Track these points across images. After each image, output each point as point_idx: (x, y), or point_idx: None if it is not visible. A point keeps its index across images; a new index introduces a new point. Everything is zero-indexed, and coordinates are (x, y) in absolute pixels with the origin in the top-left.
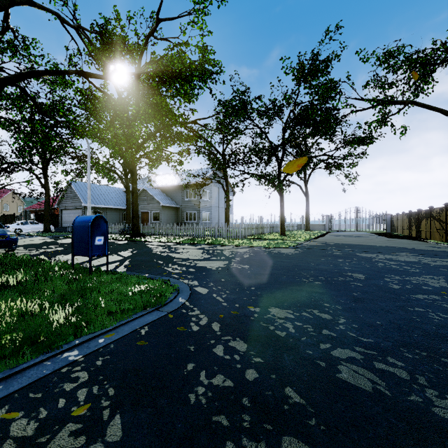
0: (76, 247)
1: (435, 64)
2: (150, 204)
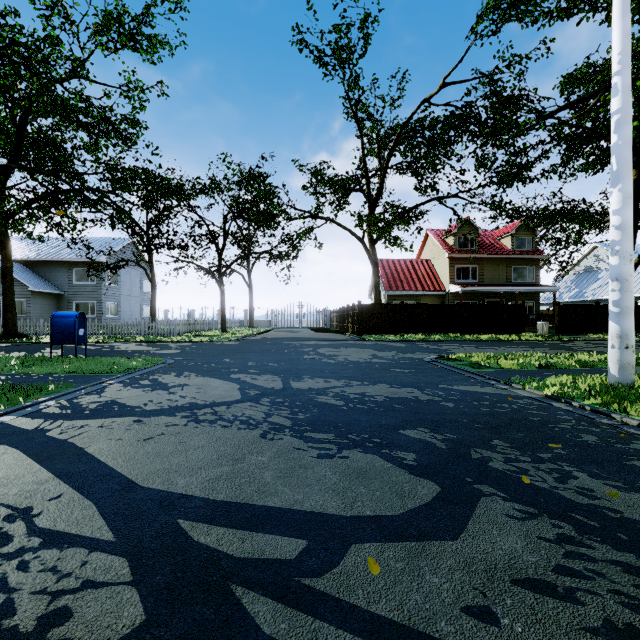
0: (57, 338)
1: (348, 190)
2: None
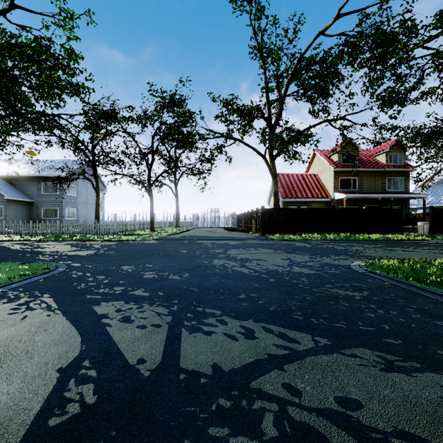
0: None
1: (252, 117)
2: None
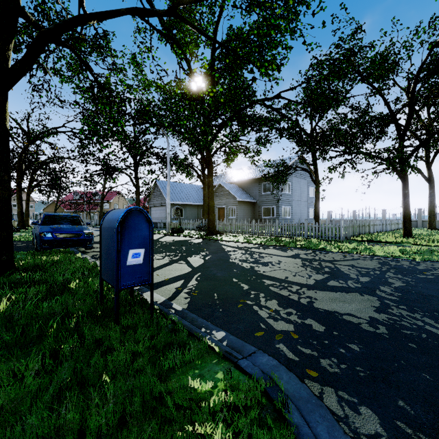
0: (103, 265)
1: None
2: (226, 200)
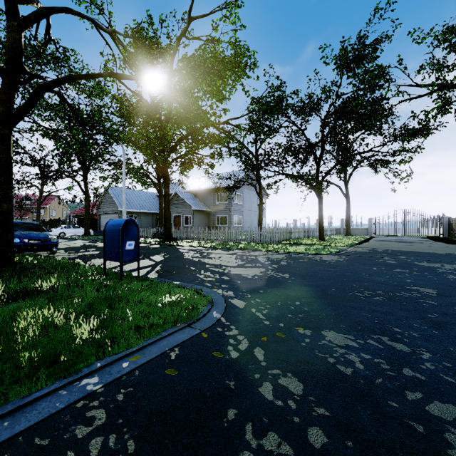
0: (108, 252)
1: None
2: (182, 208)
